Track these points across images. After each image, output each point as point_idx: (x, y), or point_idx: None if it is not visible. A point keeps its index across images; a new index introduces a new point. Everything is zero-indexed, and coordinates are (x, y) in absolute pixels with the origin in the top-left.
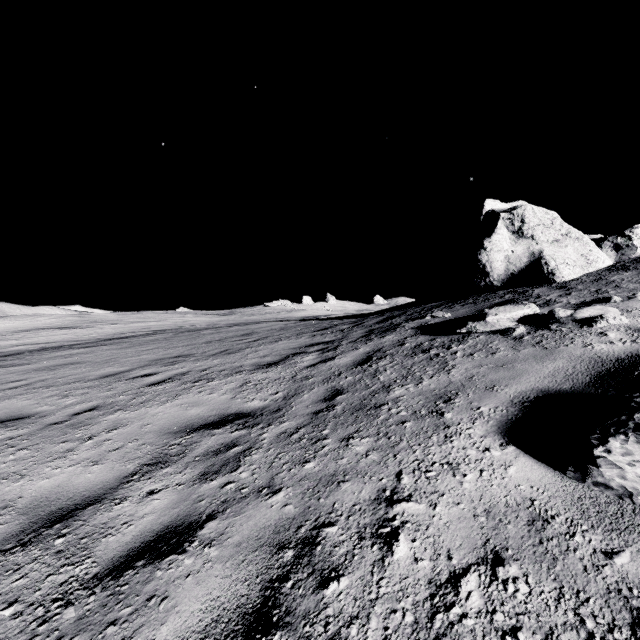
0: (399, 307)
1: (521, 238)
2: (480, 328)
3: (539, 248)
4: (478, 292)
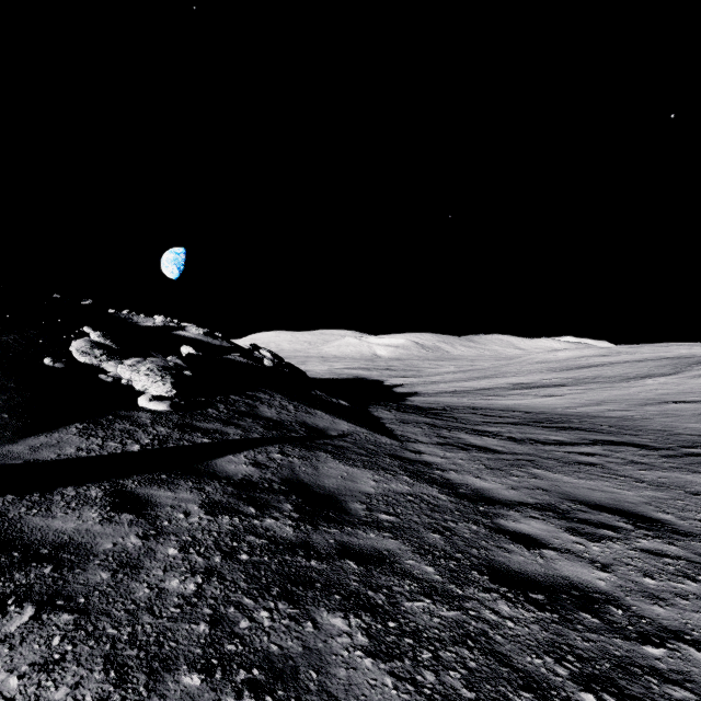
0: None
1: None
2: None
3: None
4: None
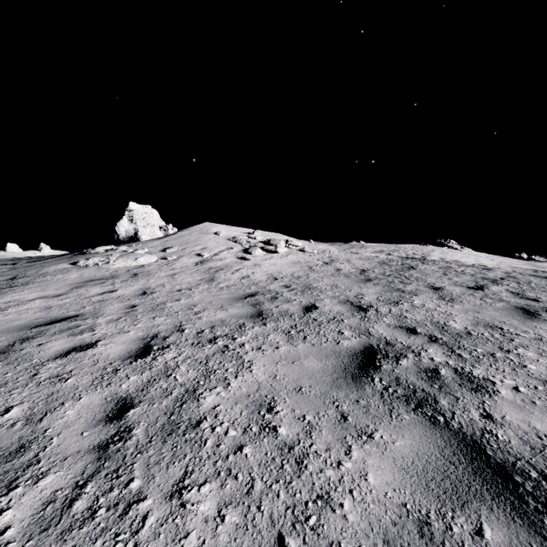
0: None
1: (132, 223)
2: (93, 252)
3: (137, 228)
4: (117, 243)
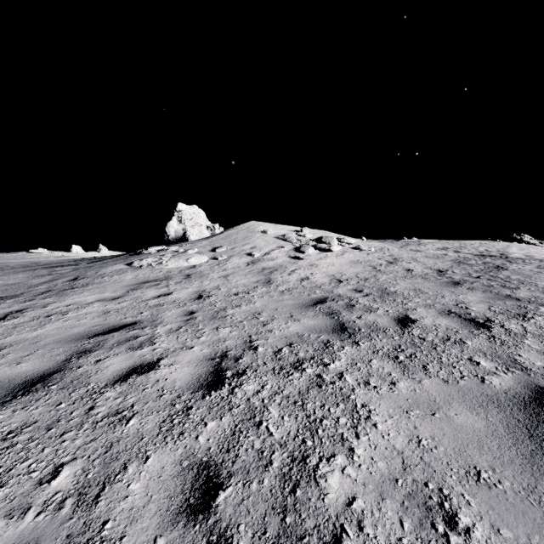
0: None
1: (181, 223)
2: (146, 252)
3: (186, 228)
4: (167, 243)
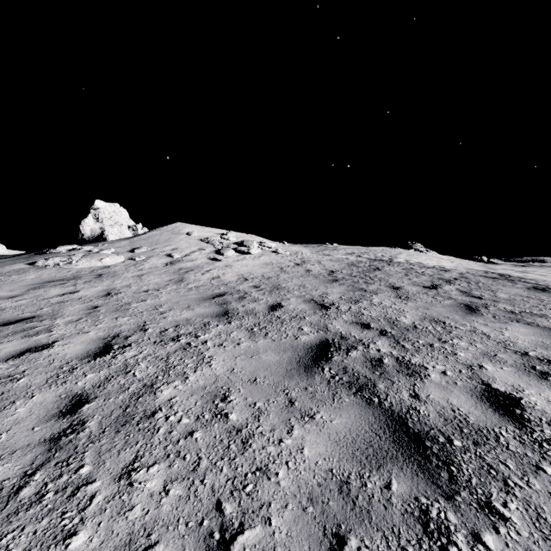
0: None
1: (98, 222)
2: (53, 251)
3: (104, 227)
4: (82, 243)
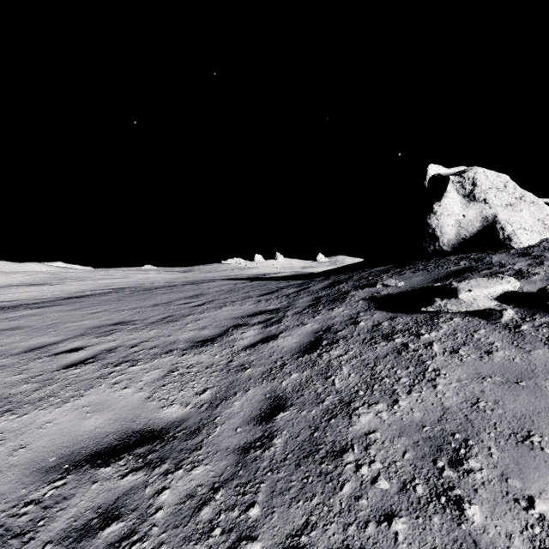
0: (343, 269)
1: (473, 202)
2: (452, 307)
3: (493, 212)
4: (426, 257)
